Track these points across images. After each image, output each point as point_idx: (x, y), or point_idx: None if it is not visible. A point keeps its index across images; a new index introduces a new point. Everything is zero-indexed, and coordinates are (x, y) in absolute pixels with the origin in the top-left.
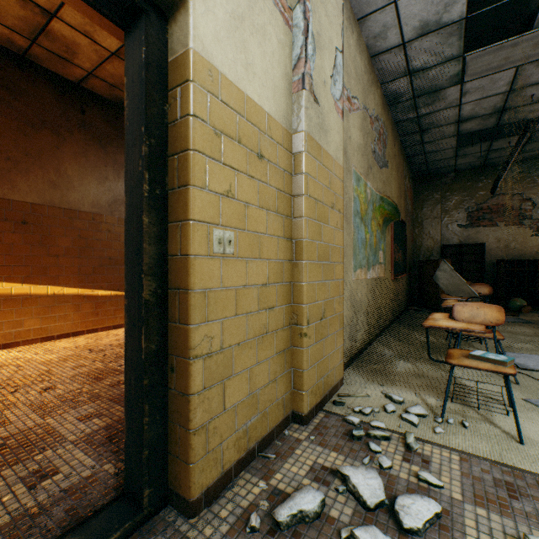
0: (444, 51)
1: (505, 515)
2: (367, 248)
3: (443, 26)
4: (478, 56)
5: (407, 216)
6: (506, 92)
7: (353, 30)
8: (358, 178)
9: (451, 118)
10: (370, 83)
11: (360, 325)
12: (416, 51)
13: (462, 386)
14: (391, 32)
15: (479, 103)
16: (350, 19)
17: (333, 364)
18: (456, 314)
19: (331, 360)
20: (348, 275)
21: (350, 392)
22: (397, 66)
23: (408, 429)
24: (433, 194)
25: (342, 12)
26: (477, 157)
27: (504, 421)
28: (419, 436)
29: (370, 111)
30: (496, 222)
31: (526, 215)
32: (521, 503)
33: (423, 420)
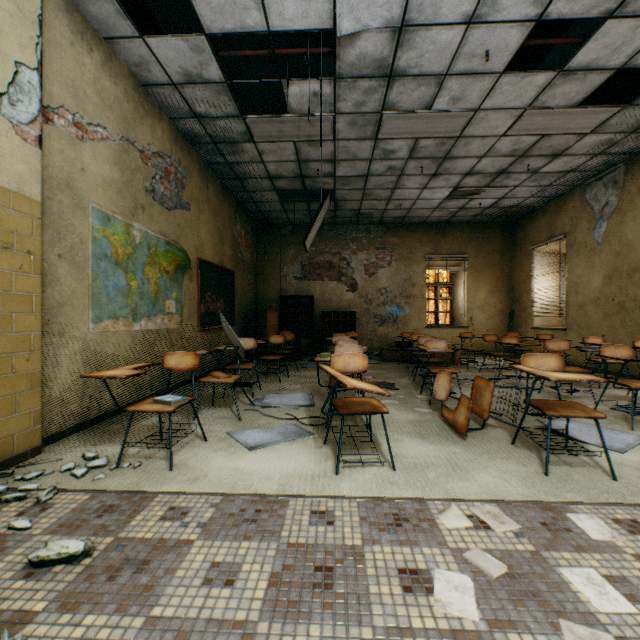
0: (222, 107)
1: (70, 533)
2: (134, 296)
3: (208, 82)
4: (257, 122)
5: (240, 264)
6: (297, 161)
7: (93, 48)
8: (108, 218)
9: (262, 173)
10: (144, 114)
11: (112, 383)
12: (193, 97)
13: (188, 430)
14: (154, 67)
15: (280, 165)
16: (86, 35)
17: (9, 431)
18: (166, 363)
19: (3, 427)
20: (78, 327)
21: (41, 460)
22: (179, 105)
23: (65, 484)
24: (274, 245)
25: (39, 23)
26: (304, 215)
27: (183, 454)
28: (71, 487)
29: (144, 145)
30: (323, 277)
31: (344, 272)
32: (103, 519)
33: (97, 471)
